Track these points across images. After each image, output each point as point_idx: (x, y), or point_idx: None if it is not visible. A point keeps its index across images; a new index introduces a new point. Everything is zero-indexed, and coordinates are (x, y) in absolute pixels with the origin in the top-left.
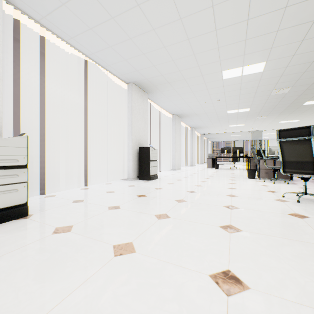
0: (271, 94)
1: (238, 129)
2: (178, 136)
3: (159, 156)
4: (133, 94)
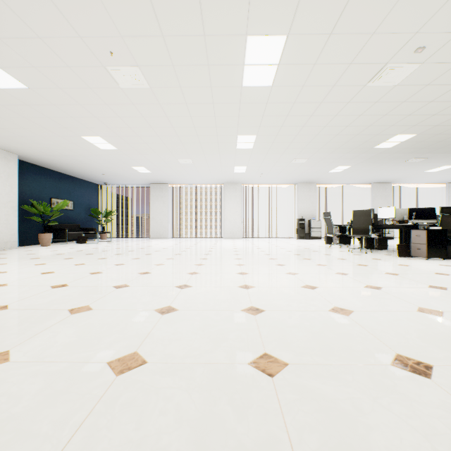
0: None
1: None
2: None
3: None
4: (374, 189)
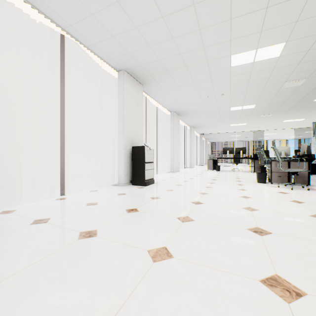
0: (281, 88)
1: (239, 129)
2: (176, 135)
3: (156, 157)
4: (125, 84)
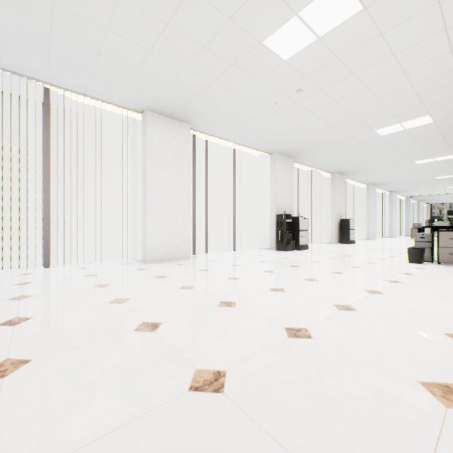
0: None
1: None
2: (372, 205)
3: None
4: (335, 181)
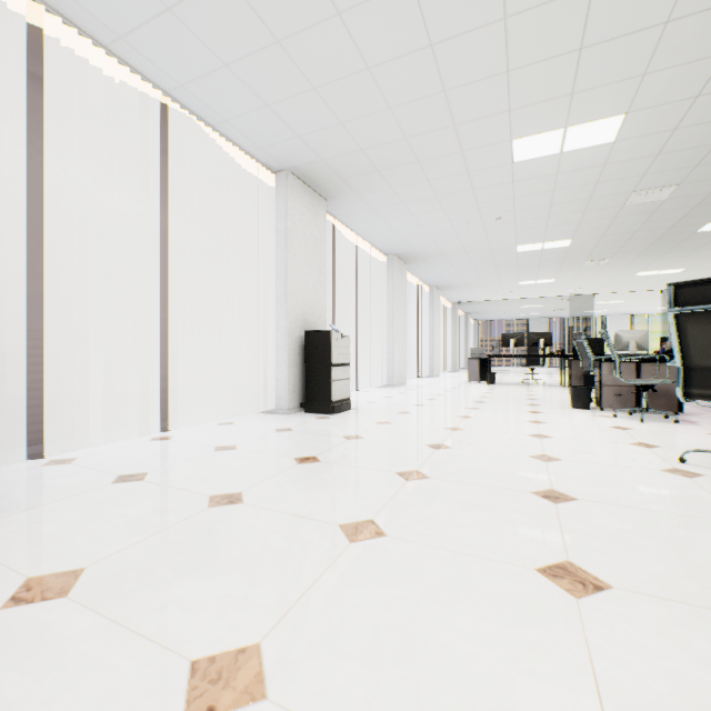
0: (625, 205)
1: (538, 292)
2: (400, 305)
3: (356, 354)
4: (290, 200)
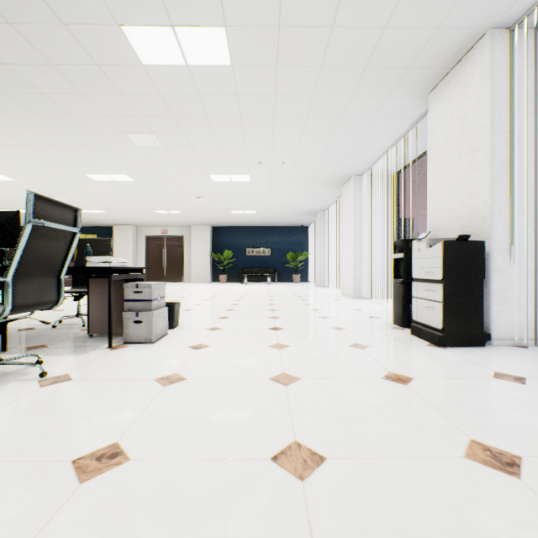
0: None
1: None
2: None
3: None
4: None
